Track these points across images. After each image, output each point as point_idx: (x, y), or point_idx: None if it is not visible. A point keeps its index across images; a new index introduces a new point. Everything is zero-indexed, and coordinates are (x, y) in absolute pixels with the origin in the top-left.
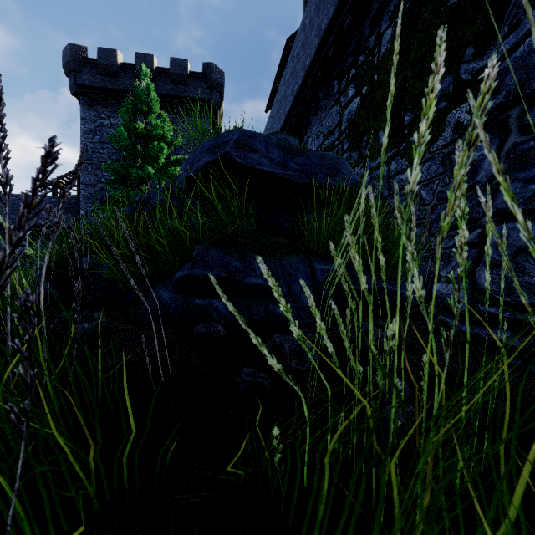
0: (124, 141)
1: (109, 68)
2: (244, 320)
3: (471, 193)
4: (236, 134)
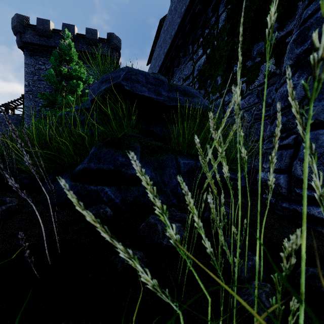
0: (53, 79)
1: (44, 31)
2: (103, 231)
3: (287, 111)
4: (125, 70)
